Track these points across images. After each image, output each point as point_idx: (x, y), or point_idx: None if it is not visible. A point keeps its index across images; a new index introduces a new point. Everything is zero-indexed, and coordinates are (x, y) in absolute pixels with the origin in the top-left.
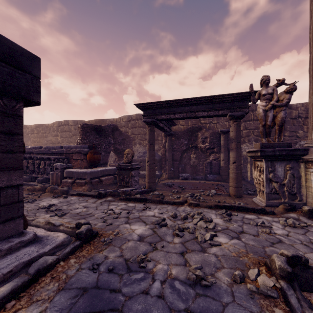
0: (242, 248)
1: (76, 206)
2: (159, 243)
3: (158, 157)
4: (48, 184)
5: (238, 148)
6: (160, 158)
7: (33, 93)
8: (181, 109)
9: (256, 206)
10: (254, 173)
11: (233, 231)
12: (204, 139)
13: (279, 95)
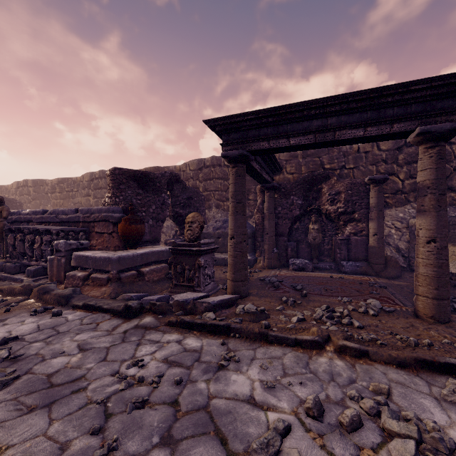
0: None
1: (63, 343)
2: None
3: (249, 228)
4: (46, 279)
5: (442, 209)
6: (252, 231)
7: None
8: (302, 126)
9: None
10: None
11: None
12: (335, 196)
13: None
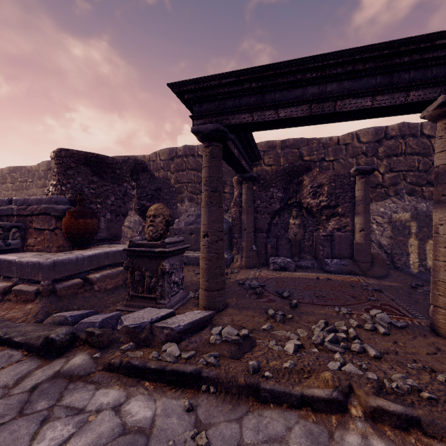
0: None
1: None
2: None
3: (225, 223)
4: None
5: None
6: (228, 226)
7: None
8: (294, 94)
9: None
10: None
11: None
12: (317, 189)
13: None
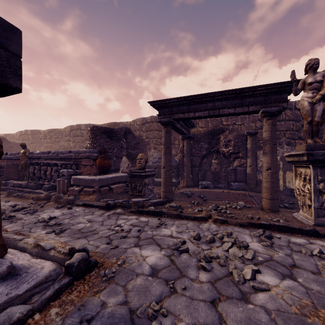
0: (304, 297)
1: (79, 219)
2: (179, 282)
3: (174, 162)
4: (54, 192)
5: (274, 152)
6: (177, 164)
7: (11, 76)
8: (202, 106)
9: (301, 225)
10: (294, 182)
11: (281, 264)
12: (227, 142)
13: None
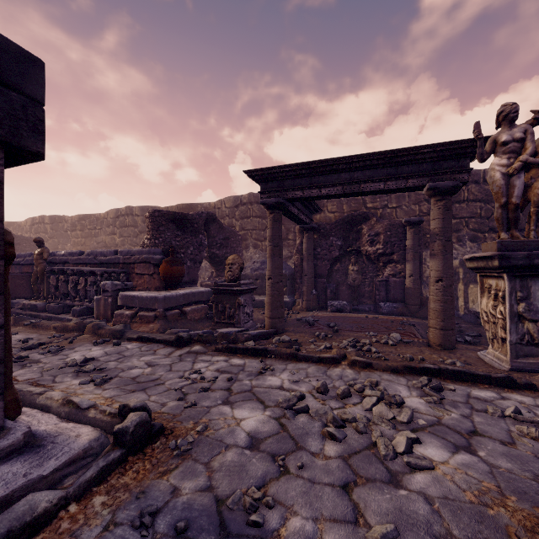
0: (486, 478)
1: (133, 362)
2: (293, 457)
3: (288, 270)
4: (91, 318)
5: (448, 253)
6: (291, 272)
7: (28, 134)
8: (332, 178)
9: (489, 370)
10: (480, 301)
11: (453, 430)
12: (374, 237)
13: (538, 143)
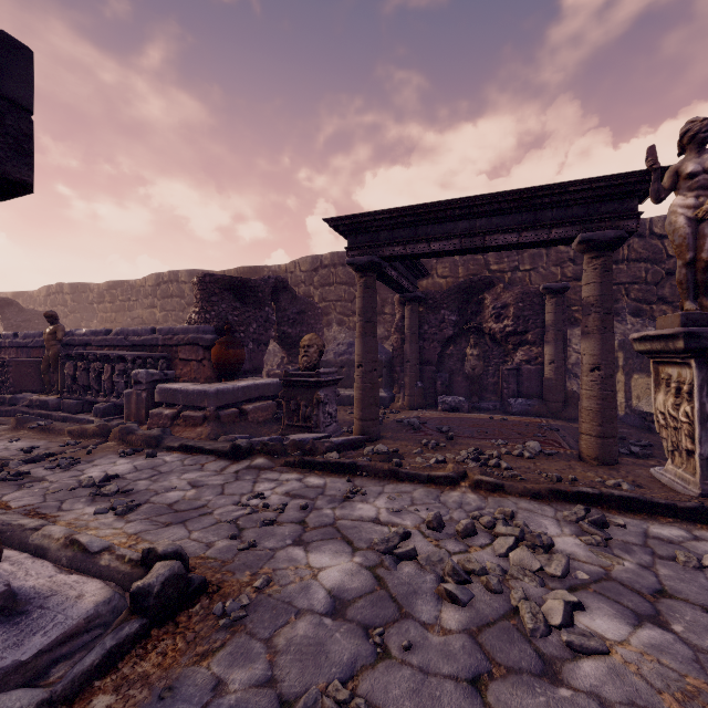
0: (691, 670)
1: (171, 481)
2: (395, 630)
3: (384, 354)
4: (119, 420)
5: (607, 331)
6: (388, 358)
7: (7, 154)
8: (445, 228)
9: (671, 496)
10: (654, 398)
11: (630, 588)
12: (501, 310)
13: None
